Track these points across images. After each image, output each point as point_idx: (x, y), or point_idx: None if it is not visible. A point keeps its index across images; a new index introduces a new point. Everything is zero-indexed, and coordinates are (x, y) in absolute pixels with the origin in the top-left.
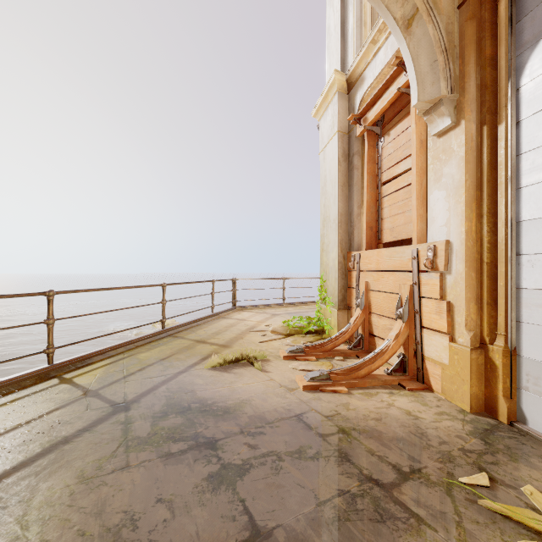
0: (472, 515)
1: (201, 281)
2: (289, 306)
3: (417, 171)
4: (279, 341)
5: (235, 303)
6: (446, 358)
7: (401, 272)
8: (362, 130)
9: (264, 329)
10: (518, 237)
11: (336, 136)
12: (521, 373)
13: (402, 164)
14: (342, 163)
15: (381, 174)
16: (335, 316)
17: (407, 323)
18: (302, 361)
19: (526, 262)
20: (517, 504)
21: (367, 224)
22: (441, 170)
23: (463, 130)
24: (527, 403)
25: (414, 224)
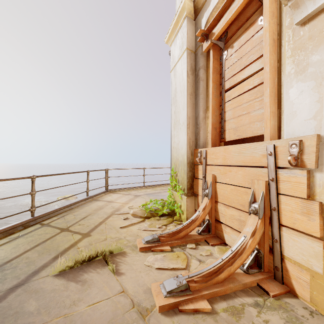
0: None
1: (76, 172)
2: (147, 187)
3: (270, 68)
4: (138, 225)
5: (107, 187)
6: (319, 266)
7: (253, 167)
8: (208, 45)
9: (126, 212)
10: None
11: (185, 53)
12: None
13: (247, 70)
14: (190, 76)
15: (224, 82)
16: (185, 202)
17: (263, 220)
18: (158, 252)
19: None
20: None
21: (212, 125)
22: (307, 59)
23: None
24: None
25: (267, 121)
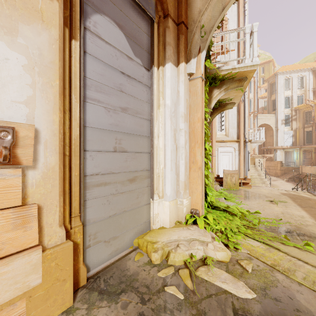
0: (204, 291)
1: None
2: None
3: None
4: None
5: None
6: (38, 277)
7: None
8: None
9: None
10: (84, 137)
11: None
12: (86, 237)
13: None
14: None
15: None
16: None
17: None
18: None
19: (89, 156)
20: (177, 278)
21: None
22: (16, 23)
23: (57, 11)
24: (89, 256)
25: None
